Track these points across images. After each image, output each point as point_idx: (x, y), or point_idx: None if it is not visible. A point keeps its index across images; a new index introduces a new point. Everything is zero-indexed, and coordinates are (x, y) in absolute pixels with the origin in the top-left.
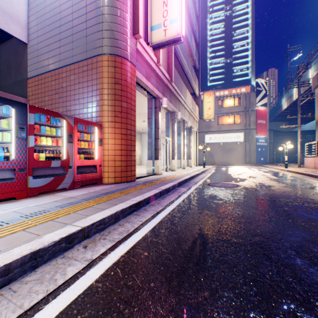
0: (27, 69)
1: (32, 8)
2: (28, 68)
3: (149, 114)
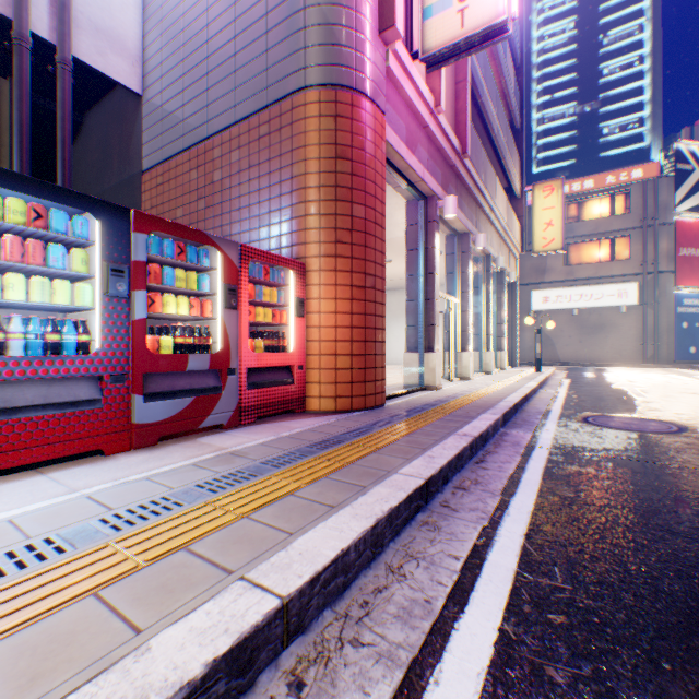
0: (141, 152)
1: (150, 15)
2: (142, 149)
3: (409, 239)
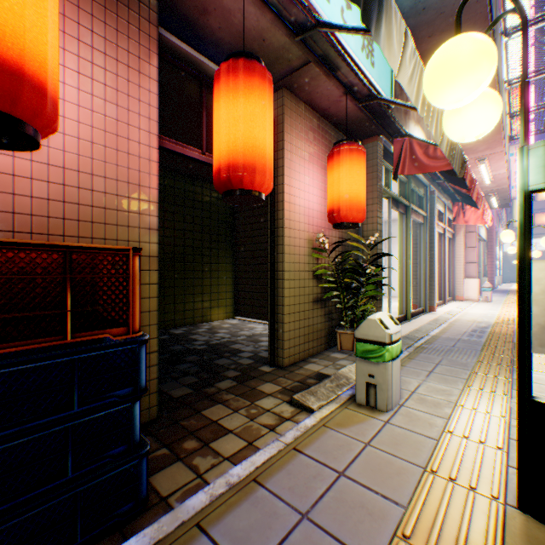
0: None
1: None
2: None
3: None
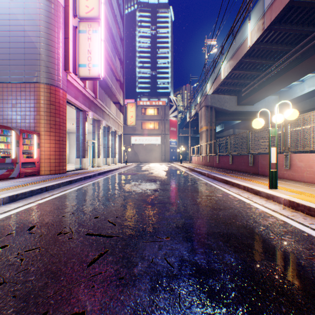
0: None
1: None
2: None
3: (77, 123)
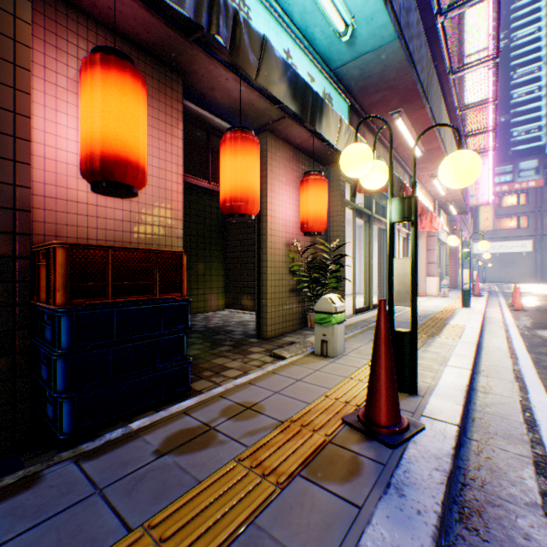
0: None
1: None
2: None
3: None
